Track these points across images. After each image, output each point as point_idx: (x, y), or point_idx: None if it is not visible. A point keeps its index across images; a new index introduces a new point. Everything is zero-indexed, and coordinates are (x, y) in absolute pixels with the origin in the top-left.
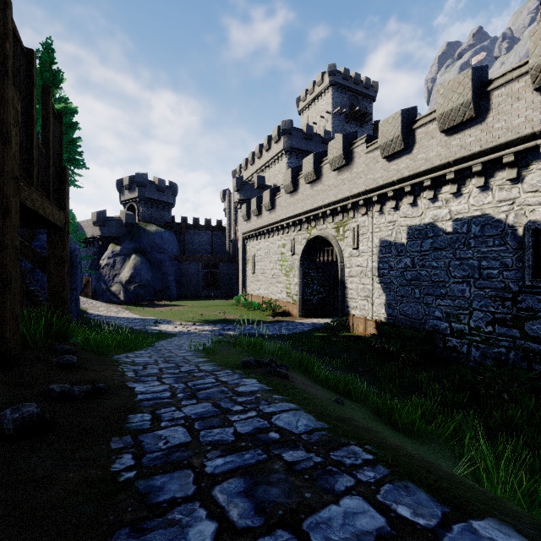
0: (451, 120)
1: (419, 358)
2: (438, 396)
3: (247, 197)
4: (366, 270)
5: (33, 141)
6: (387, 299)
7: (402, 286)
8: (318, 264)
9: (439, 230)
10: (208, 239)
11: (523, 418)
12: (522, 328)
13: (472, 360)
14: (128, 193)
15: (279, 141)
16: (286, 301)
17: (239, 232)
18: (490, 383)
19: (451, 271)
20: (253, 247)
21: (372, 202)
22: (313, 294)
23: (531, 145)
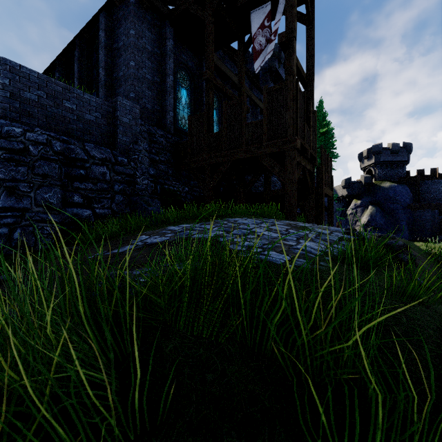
0: None
1: None
2: None
3: None
4: None
5: (325, 174)
6: None
7: None
8: None
9: None
10: None
11: None
12: None
13: None
14: (366, 162)
15: None
16: None
17: None
18: None
19: None
20: None
21: None
22: None
23: None
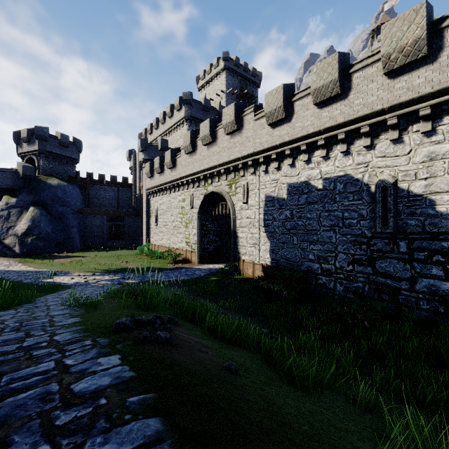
0: (322, 95)
1: (297, 295)
2: (316, 329)
3: (151, 157)
4: (254, 221)
5: None
6: (271, 246)
7: (283, 234)
8: (214, 216)
9: (312, 187)
10: (114, 194)
11: (385, 344)
12: (374, 266)
13: (337, 294)
14: (26, 146)
15: (180, 110)
16: (185, 249)
17: (143, 187)
18: (355, 313)
19: (322, 221)
20: (156, 201)
21: (259, 163)
22: (209, 243)
23: (381, 119)
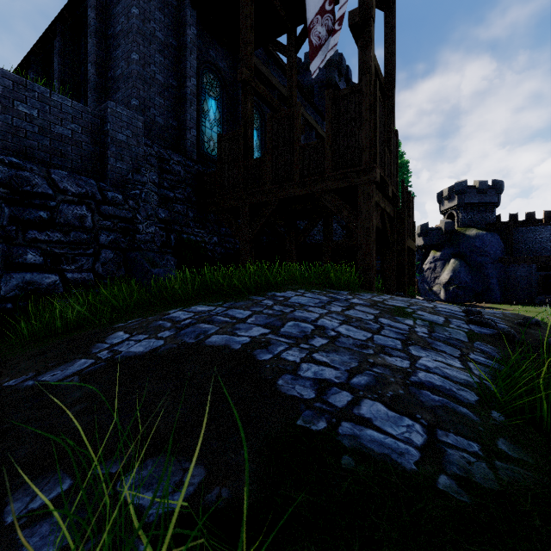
0: None
1: None
2: None
3: None
4: None
5: (407, 220)
6: None
7: None
8: None
9: None
10: (549, 235)
11: None
12: None
13: None
14: (447, 203)
15: None
16: None
17: None
18: None
19: None
20: None
21: None
22: None
23: None
